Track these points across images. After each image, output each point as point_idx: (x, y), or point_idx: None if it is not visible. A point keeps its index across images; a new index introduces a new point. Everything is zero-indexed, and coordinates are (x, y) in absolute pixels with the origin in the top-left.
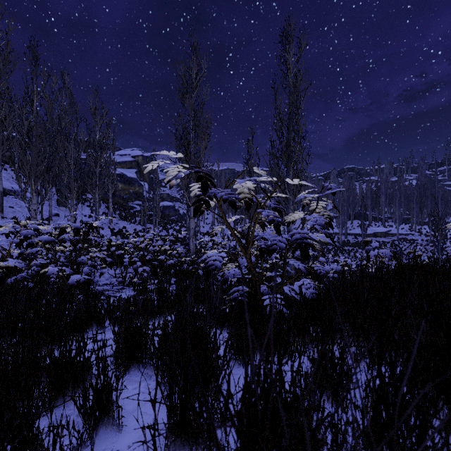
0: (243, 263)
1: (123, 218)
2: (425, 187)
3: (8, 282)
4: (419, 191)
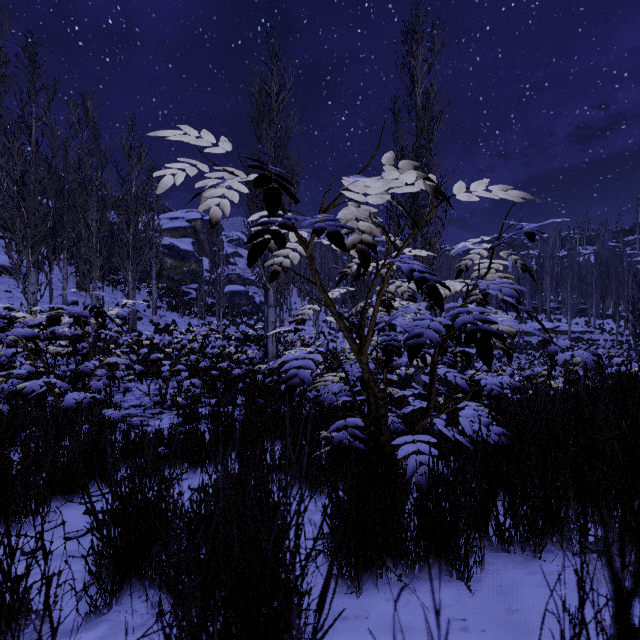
0: (353, 372)
1: (173, 309)
2: (608, 264)
3: None
4: (600, 270)
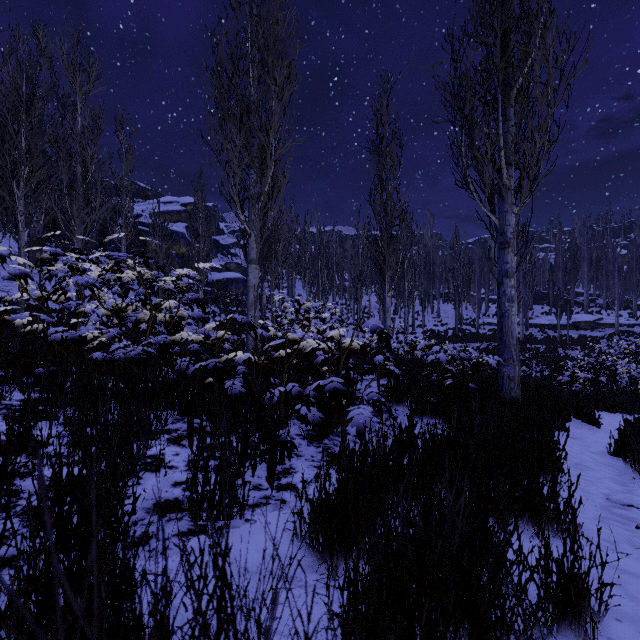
0: None
1: (152, 293)
2: None
3: None
4: None
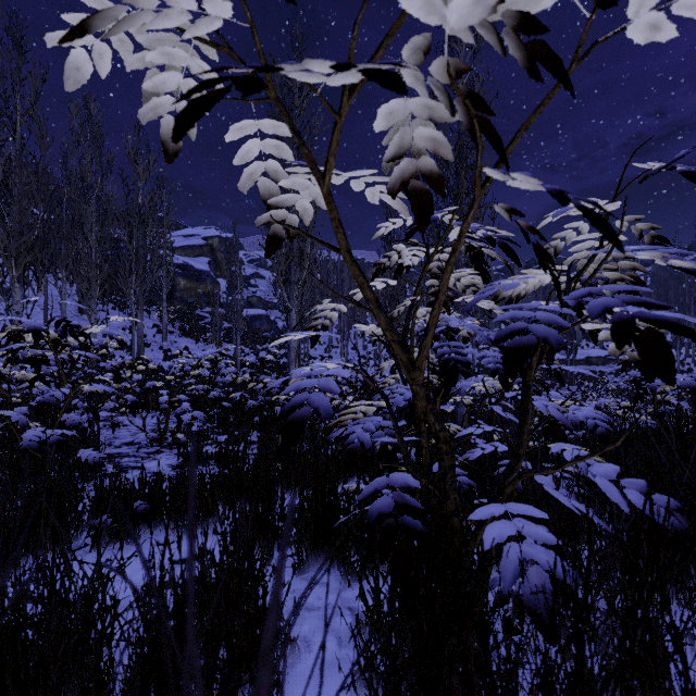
0: (395, 400)
1: (186, 334)
2: (666, 285)
3: None
4: (658, 292)
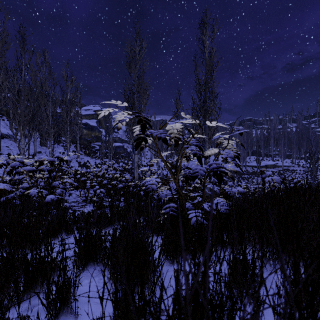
0: (173, 186)
1: (87, 155)
2: (302, 132)
3: (1, 200)
4: (298, 135)
